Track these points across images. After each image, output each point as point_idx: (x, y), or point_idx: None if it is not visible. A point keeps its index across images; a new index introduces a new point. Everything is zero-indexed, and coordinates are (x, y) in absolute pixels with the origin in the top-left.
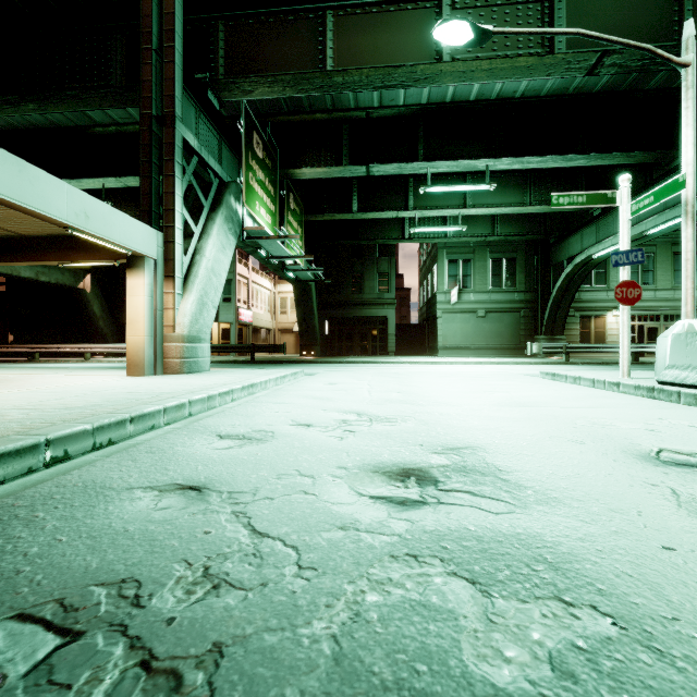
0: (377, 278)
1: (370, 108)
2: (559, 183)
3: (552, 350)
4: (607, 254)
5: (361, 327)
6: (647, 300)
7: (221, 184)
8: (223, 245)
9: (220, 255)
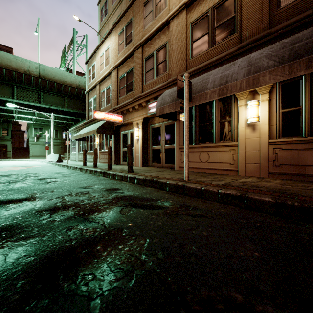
0: (2, 130)
1: None
2: None
3: None
4: None
5: None
6: None
7: None
8: None
9: None
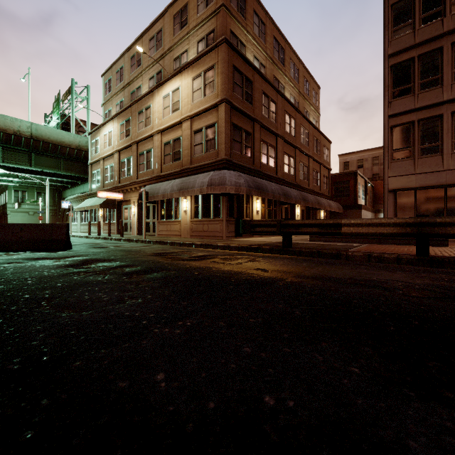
0: None
1: None
2: None
3: None
4: None
5: None
6: None
7: None
8: None
9: None
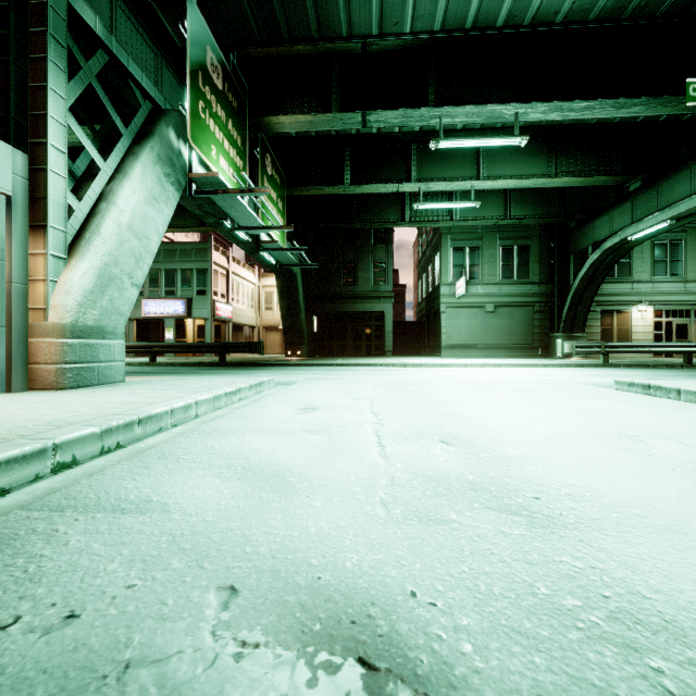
0: (372, 268)
1: (367, 36)
2: (590, 151)
3: (588, 349)
4: (646, 236)
5: (354, 323)
6: (676, 293)
7: (155, 111)
8: (154, 195)
9: (147, 208)
